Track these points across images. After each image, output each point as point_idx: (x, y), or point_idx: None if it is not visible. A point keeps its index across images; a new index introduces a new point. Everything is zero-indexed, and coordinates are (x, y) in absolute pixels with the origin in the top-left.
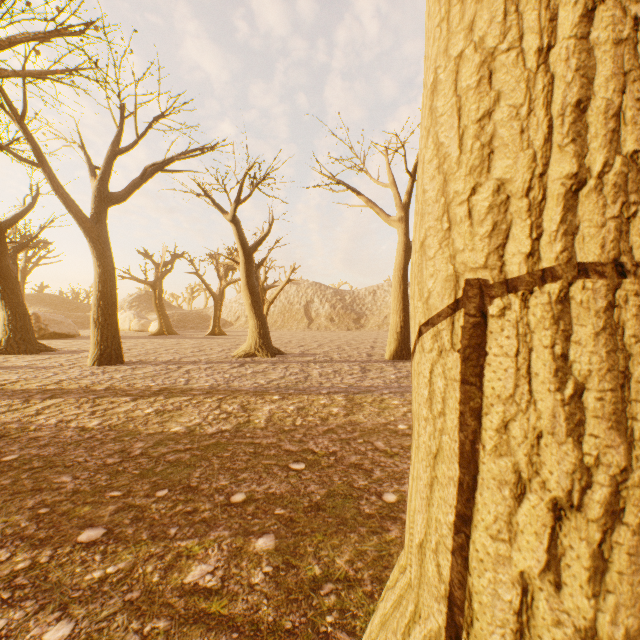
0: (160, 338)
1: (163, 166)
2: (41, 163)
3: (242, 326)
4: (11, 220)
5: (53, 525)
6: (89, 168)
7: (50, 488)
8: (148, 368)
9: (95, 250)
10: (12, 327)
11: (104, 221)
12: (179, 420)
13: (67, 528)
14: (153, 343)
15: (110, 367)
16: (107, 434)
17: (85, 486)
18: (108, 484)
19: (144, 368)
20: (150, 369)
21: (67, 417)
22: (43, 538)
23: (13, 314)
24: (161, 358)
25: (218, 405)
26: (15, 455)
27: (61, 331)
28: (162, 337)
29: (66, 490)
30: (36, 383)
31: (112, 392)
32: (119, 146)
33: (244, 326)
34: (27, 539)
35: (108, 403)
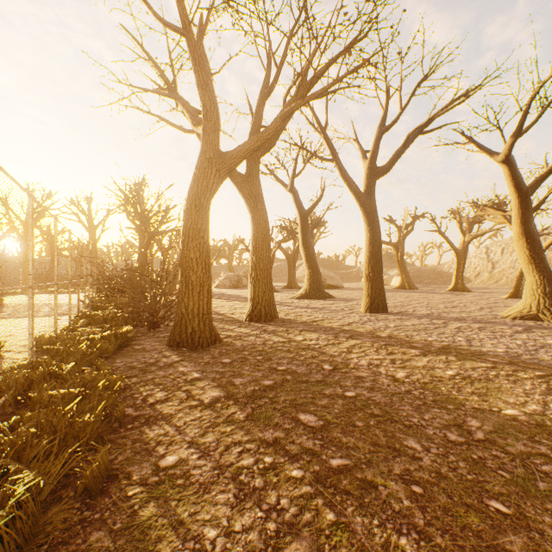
0: (403, 291)
1: (423, 128)
2: (334, 158)
3: (484, 282)
4: (310, 209)
5: (442, 526)
6: (361, 153)
7: (404, 452)
8: (412, 320)
9: (366, 218)
10: (311, 280)
11: (372, 193)
12: (501, 397)
13: (466, 546)
14: (400, 296)
15: (378, 315)
16: (422, 393)
17: (444, 468)
18: (474, 479)
19: (409, 320)
20: (415, 321)
21: (372, 360)
22: (442, 547)
23: (311, 271)
24: (418, 311)
25: (546, 387)
26: (352, 392)
27: (332, 284)
28: (404, 291)
29: (424, 464)
30: (334, 323)
31: (395, 341)
32: (384, 125)
33: (486, 282)
34: (422, 535)
35: (399, 353)
